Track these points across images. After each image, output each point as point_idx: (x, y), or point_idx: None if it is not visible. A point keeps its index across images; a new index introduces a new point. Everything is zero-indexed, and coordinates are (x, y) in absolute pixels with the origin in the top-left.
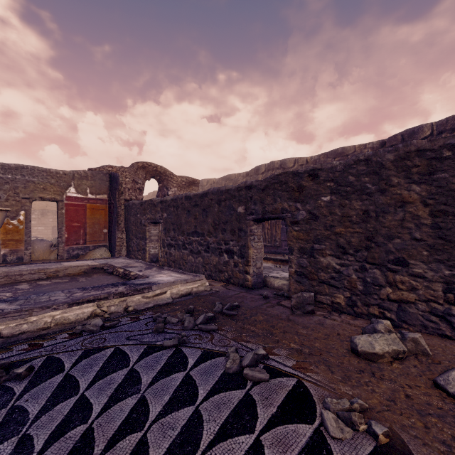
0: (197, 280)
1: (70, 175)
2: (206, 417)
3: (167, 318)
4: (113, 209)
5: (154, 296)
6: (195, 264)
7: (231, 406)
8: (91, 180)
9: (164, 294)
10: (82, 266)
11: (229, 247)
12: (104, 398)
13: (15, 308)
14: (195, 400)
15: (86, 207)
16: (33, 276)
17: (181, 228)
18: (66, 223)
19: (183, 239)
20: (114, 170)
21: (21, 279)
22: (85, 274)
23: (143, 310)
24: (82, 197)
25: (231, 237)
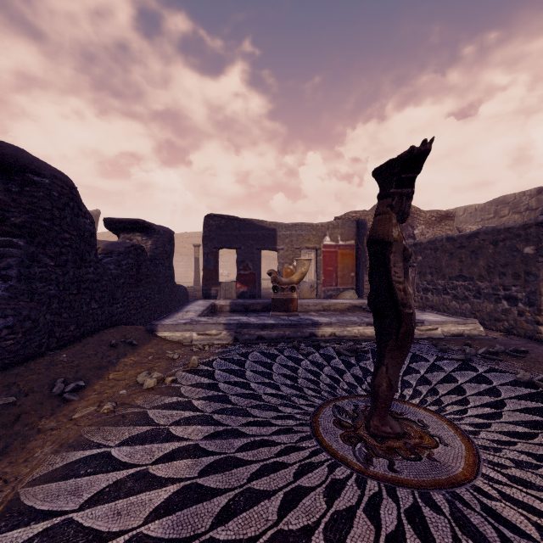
0: (469, 323)
1: (325, 226)
2: (502, 390)
3: (446, 345)
4: (360, 254)
5: (426, 330)
6: (461, 310)
7: (523, 392)
8: (341, 229)
9: (435, 330)
10: (345, 304)
11: (511, 293)
12: (423, 369)
13: (336, 321)
14: (490, 384)
15: (337, 253)
16: (315, 308)
17: (441, 272)
18: (323, 268)
19: (444, 283)
20: (357, 215)
21: (309, 309)
22: (348, 310)
23: (419, 339)
24: (334, 245)
25: (513, 281)
